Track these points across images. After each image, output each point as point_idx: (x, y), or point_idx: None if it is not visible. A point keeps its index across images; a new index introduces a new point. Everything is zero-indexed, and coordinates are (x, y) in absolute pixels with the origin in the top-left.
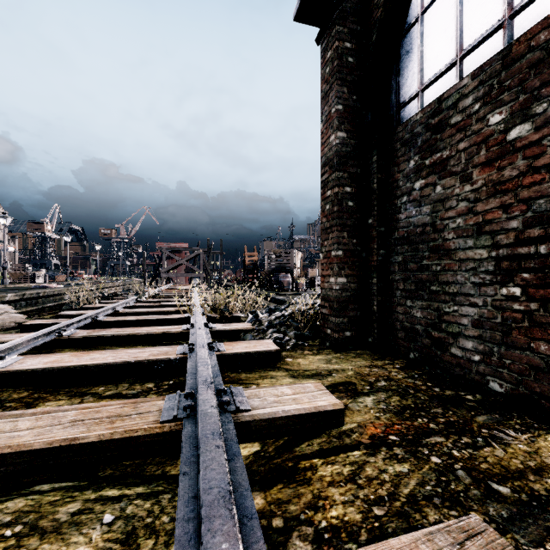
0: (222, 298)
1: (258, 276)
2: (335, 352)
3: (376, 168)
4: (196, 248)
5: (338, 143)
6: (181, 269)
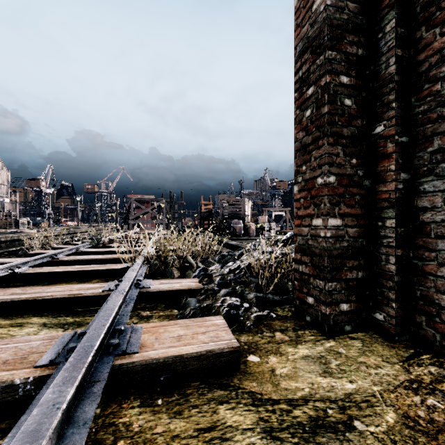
0: (168, 245)
1: (213, 222)
2: (325, 337)
3: (395, 39)
4: (160, 199)
5: (329, 5)
6: (149, 217)
